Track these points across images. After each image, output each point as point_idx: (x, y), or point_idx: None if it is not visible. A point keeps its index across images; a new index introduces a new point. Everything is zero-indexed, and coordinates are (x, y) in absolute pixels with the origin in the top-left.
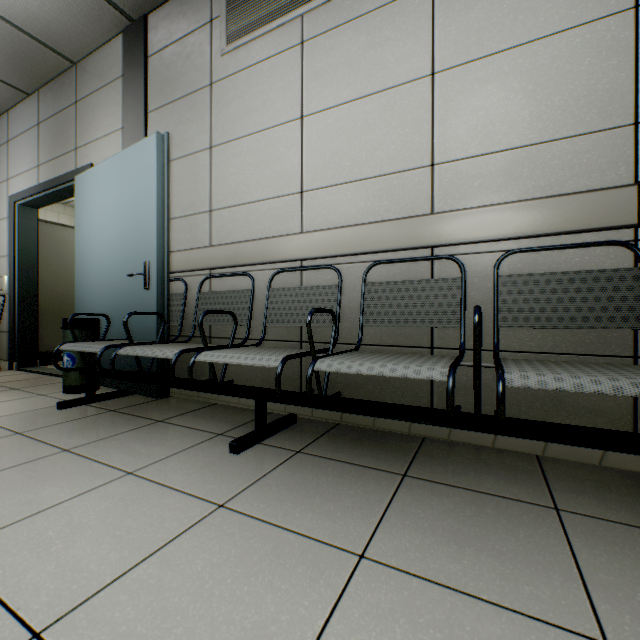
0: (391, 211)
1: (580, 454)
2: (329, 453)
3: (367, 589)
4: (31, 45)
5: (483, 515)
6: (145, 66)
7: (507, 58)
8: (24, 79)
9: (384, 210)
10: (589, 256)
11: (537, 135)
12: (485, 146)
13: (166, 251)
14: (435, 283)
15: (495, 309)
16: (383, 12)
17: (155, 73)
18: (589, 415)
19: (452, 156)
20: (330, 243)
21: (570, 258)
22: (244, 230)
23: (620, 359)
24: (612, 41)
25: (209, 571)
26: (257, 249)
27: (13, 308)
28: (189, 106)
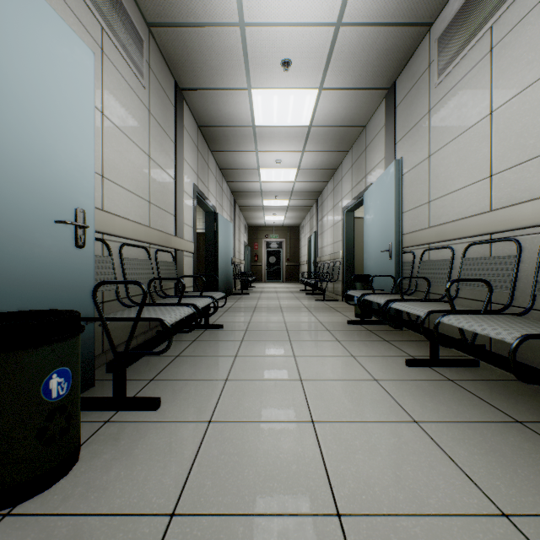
0: None
1: None
2: (472, 388)
3: (401, 427)
4: (345, 130)
5: None
6: (394, 114)
7: None
8: (345, 146)
9: None
10: None
11: None
12: None
13: (400, 235)
14: None
15: None
16: None
17: (399, 116)
18: None
19: None
20: (510, 218)
21: None
22: (449, 213)
23: None
24: None
25: (350, 392)
26: (455, 228)
27: (343, 268)
28: (416, 131)
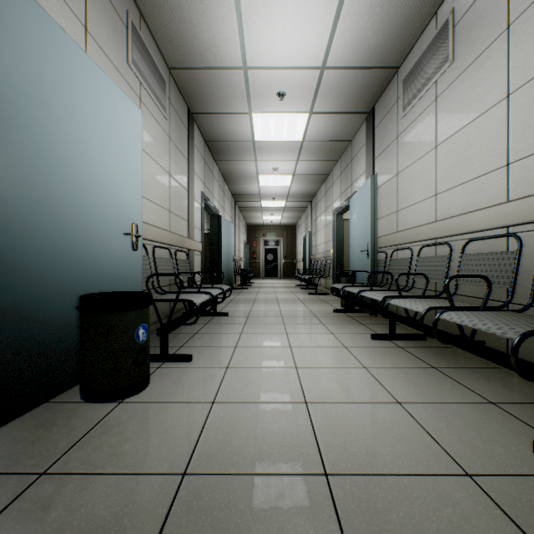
0: (482, 202)
1: None
2: (413, 352)
3: (354, 370)
4: (333, 144)
5: (438, 385)
6: (372, 135)
7: None
8: (334, 156)
9: (478, 202)
10: None
11: None
12: None
13: (375, 237)
14: (500, 255)
15: (533, 276)
16: (477, 62)
17: (376, 137)
18: None
19: (520, 155)
20: (446, 228)
21: None
22: (410, 221)
23: None
24: None
25: (325, 353)
26: (413, 233)
27: (333, 265)
28: (388, 152)
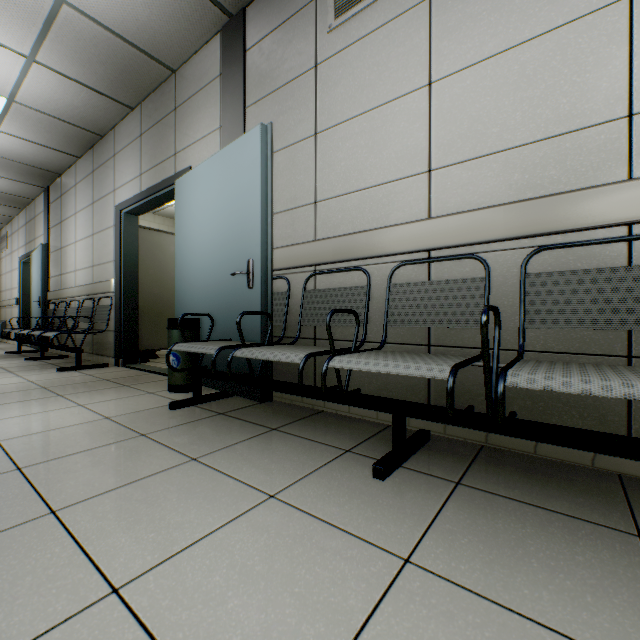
0: (561, 182)
1: None
2: (501, 489)
3: None
4: (138, 58)
5: None
6: (243, 60)
7: None
8: (130, 94)
9: (550, 182)
10: None
11: None
12: None
13: (269, 248)
14: None
15: None
16: None
17: (254, 66)
18: None
19: None
20: (471, 228)
21: None
22: (355, 220)
23: None
24: None
25: None
26: (373, 240)
27: (119, 309)
28: (291, 94)
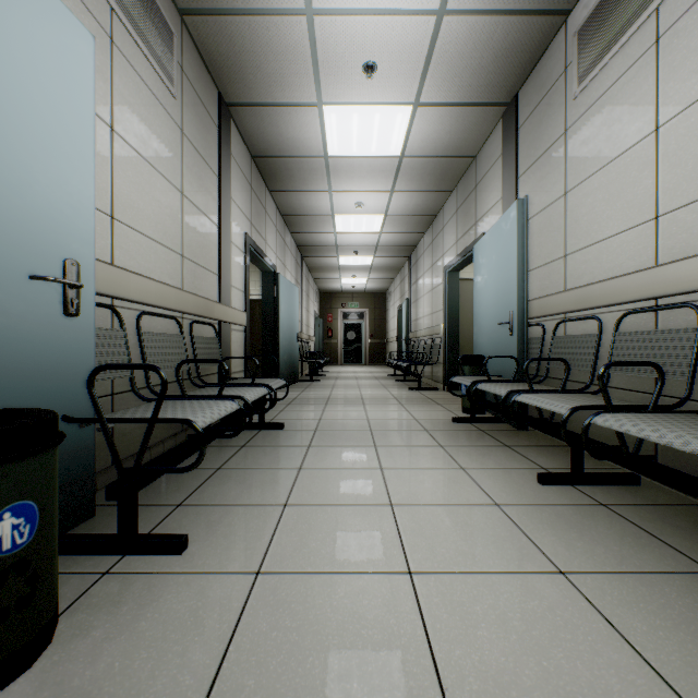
0: None
1: None
2: (637, 518)
3: (541, 582)
4: (448, 162)
5: None
6: (515, 139)
7: None
8: (447, 184)
9: None
10: None
11: None
12: None
13: (524, 301)
14: None
15: None
16: None
17: (522, 141)
18: None
19: None
20: (687, 275)
21: None
22: (594, 271)
23: None
24: None
25: (462, 524)
26: (604, 290)
27: (444, 347)
28: (547, 160)
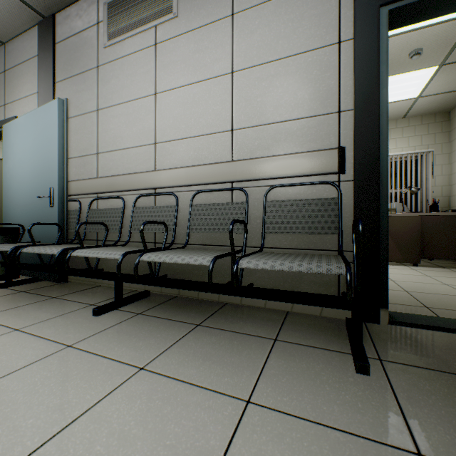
0: (209, 158)
1: (310, 309)
2: (159, 314)
3: (134, 384)
4: None
5: (230, 344)
6: (53, 50)
7: (273, 66)
8: None
9: (205, 157)
10: (316, 190)
11: (289, 115)
12: (261, 120)
13: (65, 180)
14: (231, 205)
15: (263, 222)
16: (204, 30)
17: (60, 55)
18: (316, 286)
19: (243, 125)
20: (172, 178)
21: (306, 191)
22: (119, 167)
23: (331, 252)
24: (327, 62)
25: (42, 380)
26: (127, 180)
27: None
28: (83, 80)
